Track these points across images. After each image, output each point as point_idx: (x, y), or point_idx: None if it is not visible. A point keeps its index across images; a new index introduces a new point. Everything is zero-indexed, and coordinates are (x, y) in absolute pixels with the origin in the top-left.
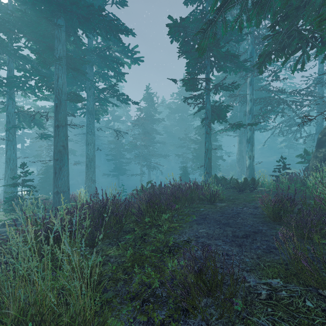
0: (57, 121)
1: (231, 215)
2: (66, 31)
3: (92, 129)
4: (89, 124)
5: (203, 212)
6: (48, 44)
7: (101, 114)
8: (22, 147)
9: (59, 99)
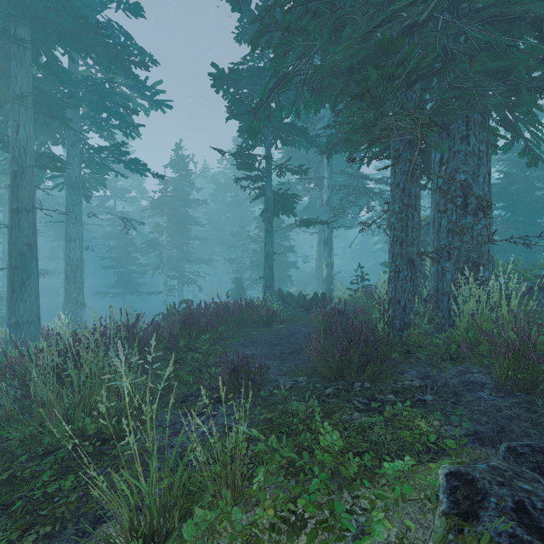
0: (17, 202)
1: (285, 336)
2: (32, 46)
3: (78, 214)
4: (72, 204)
5: (254, 335)
6: None
7: (94, 188)
8: None
9: (20, 164)
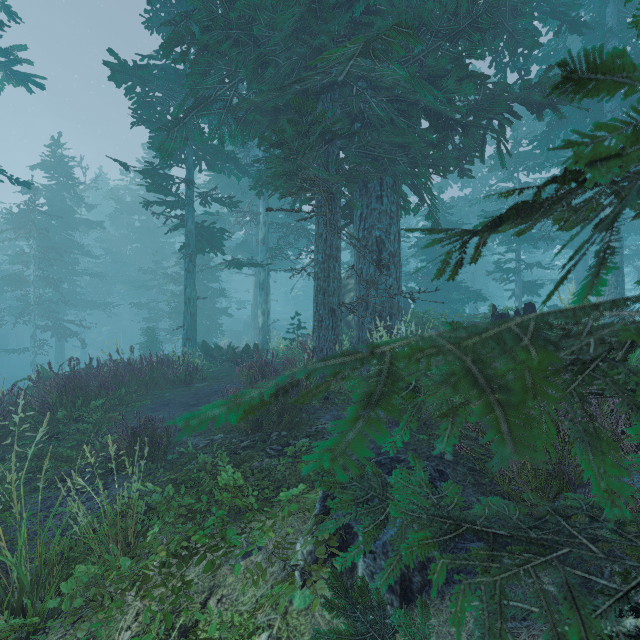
0: None
1: (206, 394)
2: None
3: None
4: None
5: (168, 397)
6: None
7: None
8: None
9: None
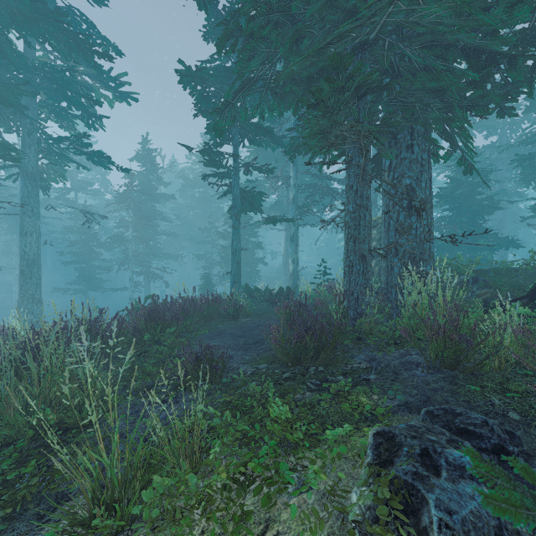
0: None
1: (250, 328)
2: None
3: (34, 207)
4: (27, 196)
5: (220, 328)
6: None
7: (52, 180)
8: None
9: None
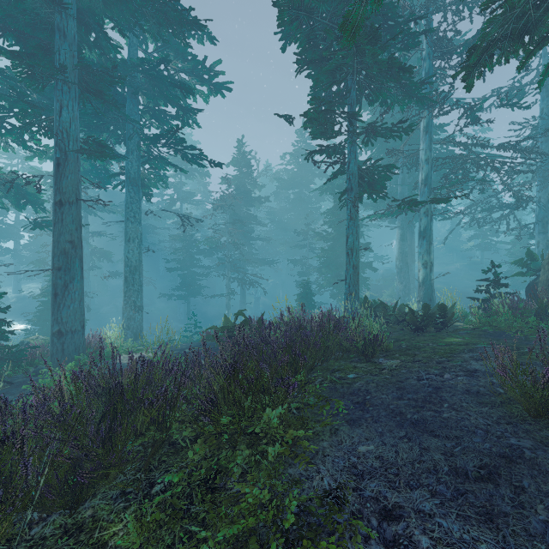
0: (60, 194)
1: (421, 396)
2: (80, 21)
3: (136, 213)
4: (130, 202)
5: (356, 385)
6: (40, 41)
7: (153, 185)
8: (15, 246)
9: (63, 150)
